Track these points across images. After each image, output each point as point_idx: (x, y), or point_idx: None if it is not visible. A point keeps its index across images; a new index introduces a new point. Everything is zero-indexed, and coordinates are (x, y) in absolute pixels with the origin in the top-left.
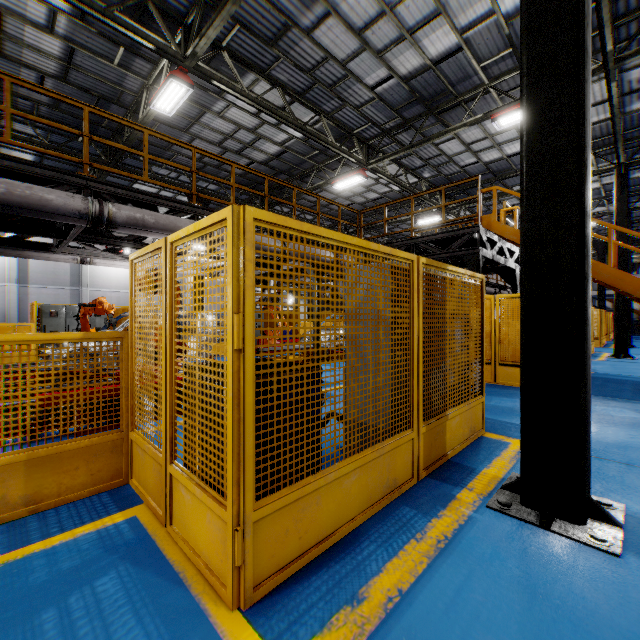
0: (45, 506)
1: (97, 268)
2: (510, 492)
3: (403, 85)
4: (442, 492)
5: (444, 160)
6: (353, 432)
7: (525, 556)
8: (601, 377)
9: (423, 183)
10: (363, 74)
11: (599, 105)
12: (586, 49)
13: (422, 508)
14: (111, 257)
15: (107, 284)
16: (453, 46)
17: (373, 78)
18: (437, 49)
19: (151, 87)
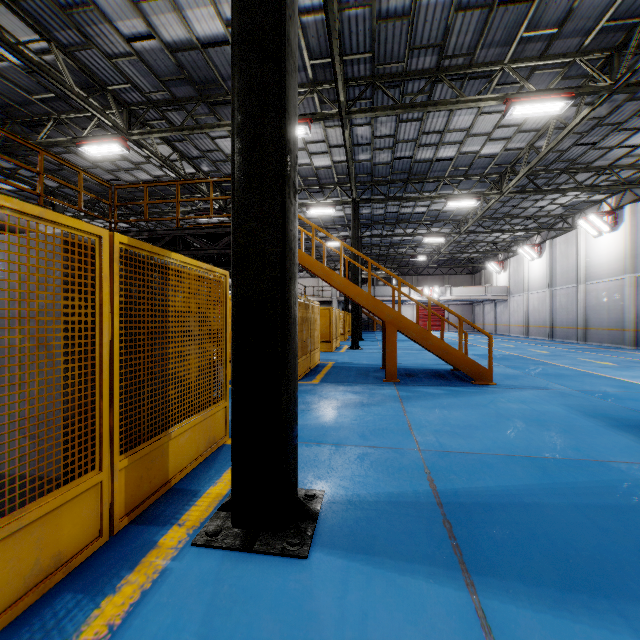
0: None
1: None
2: (227, 512)
3: (168, 54)
4: (141, 543)
5: (222, 157)
6: (5, 492)
7: (212, 606)
8: (340, 366)
9: (202, 176)
10: (113, 15)
11: (341, 148)
12: (289, 41)
13: (96, 585)
14: None
15: None
16: (220, 35)
17: (128, 27)
18: (204, 30)
19: None
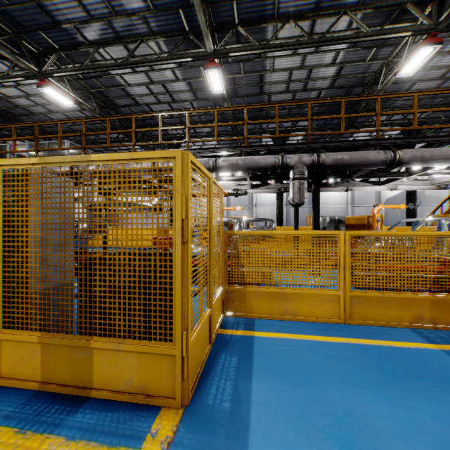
0: (438, 327)
1: (322, 193)
2: None
3: None
4: None
5: None
6: None
7: None
8: None
9: None
10: None
11: None
12: None
13: None
14: (363, 185)
15: (327, 202)
16: None
17: None
18: None
19: (390, 62)
